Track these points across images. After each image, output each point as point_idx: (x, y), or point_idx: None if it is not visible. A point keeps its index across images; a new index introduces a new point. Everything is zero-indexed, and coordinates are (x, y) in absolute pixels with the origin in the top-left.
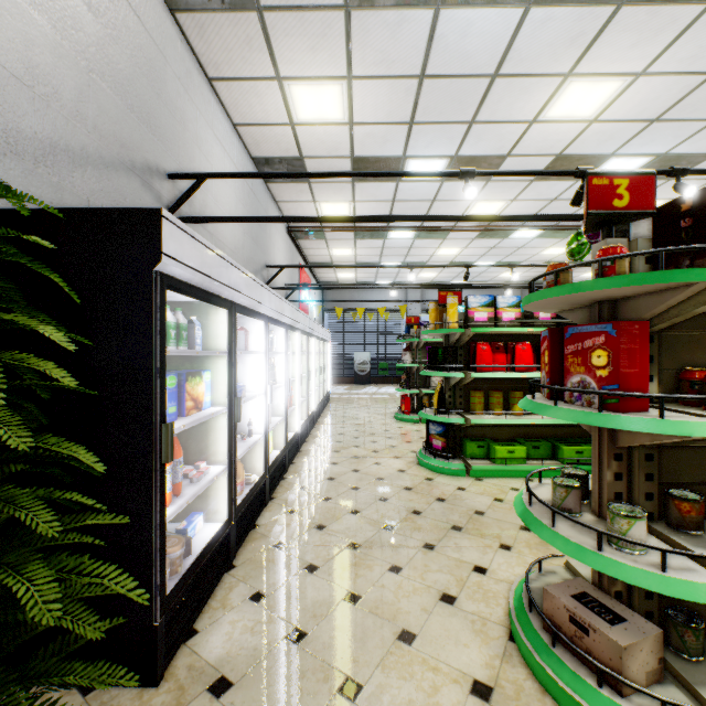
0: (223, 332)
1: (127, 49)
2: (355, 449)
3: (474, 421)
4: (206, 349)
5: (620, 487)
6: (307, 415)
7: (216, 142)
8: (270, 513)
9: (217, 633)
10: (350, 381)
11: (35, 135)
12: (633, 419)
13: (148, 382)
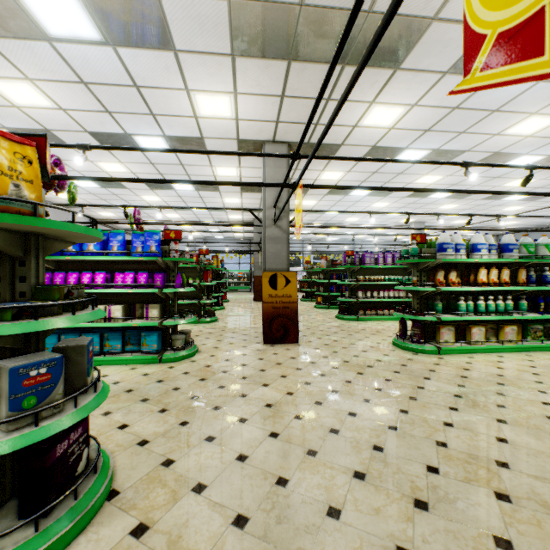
0: None
1: None
2: None
3: None
4: None
5: None
6: None
7: None
8: None
9: None
10: None
11: None
12: None
13: None
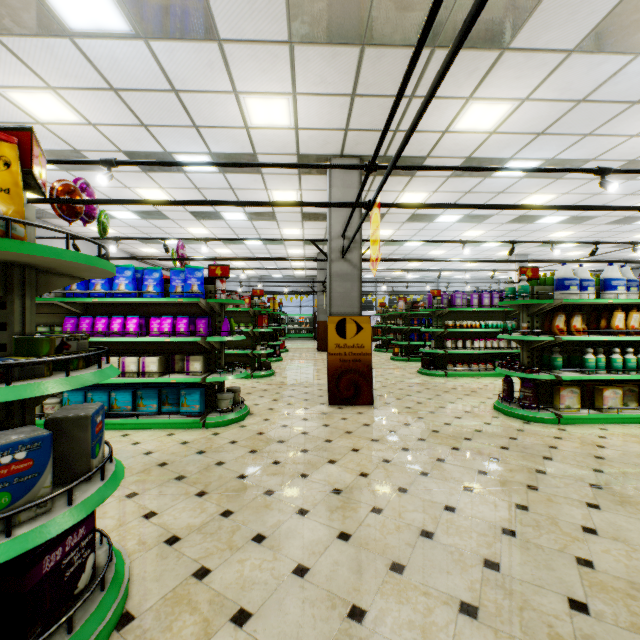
0: None
1: None
2: None
3: None
4: None
5: None
6: None
7: (64, 245)
8: None
9: None
10: None
11: None
12: None
13: None
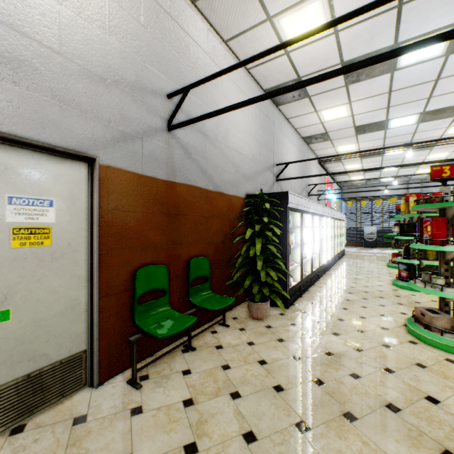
0: (298, 220)
1: (267, 131)
2: (356, 275)
3: (425, 263)
4: (293, 225)
5: (447, 274)
6: (329, 258)
7: (289, 141)
8: (313, 288)
9: (300, 306)
10: (360, 245)
11: (253, 171)
12: (433, 247)
13: (285, 234)
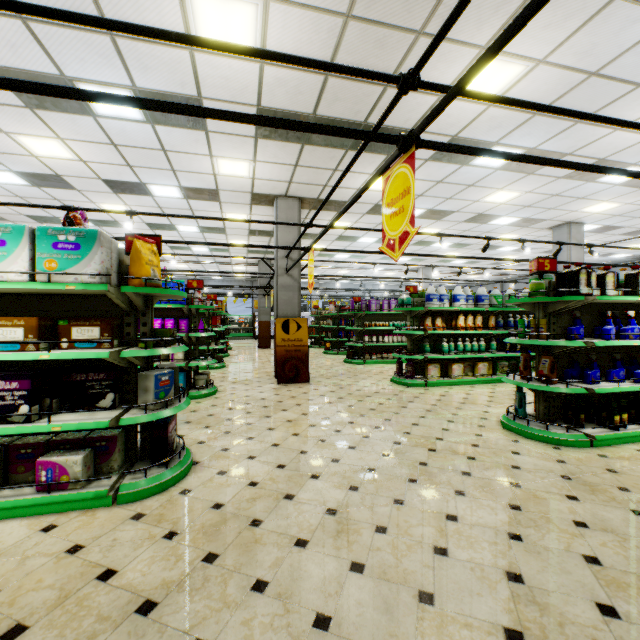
0: None
1: None
2: None
3: None
4: None
5: None
6: None
7: None
8: None
9: None
10: None
11: None
12: None
13: None
